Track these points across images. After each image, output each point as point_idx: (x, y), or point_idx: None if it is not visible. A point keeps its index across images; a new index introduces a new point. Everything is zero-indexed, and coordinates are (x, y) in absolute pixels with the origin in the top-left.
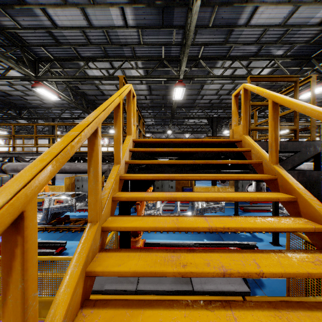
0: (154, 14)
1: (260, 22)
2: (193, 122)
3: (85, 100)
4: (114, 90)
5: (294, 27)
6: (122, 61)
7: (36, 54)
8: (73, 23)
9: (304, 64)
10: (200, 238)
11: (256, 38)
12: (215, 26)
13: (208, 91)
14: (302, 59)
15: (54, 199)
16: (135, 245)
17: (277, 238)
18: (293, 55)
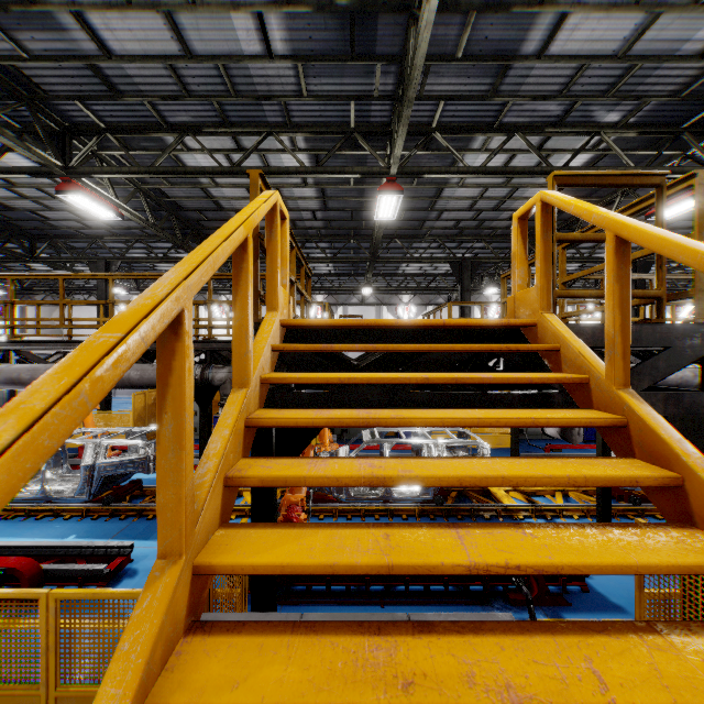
0: (332, 28)
1: (572, 50)
2: (419, 268)
3: (178, 220)
4: (243, 199)
5: (645, 61)
6: (260, 135)
7: (65, 117)
8: (148, 47)
9: (667, 143)
10: None
11: (562, 86)
12: (469, 58)
13: (453, 202)
14: (661, 133)
15: (107, 446)
16: None
17: None
18: (641, 123)
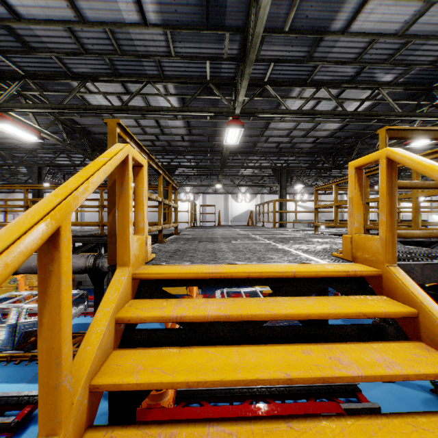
0: (192, 4)
1: (367, 28)
2: (252, 171)
3: (88, 140)
4: (133, 127)
5: (417, 38)
6: (141, 83)
7: None
8: (50, 13)
9: (423, 96)
10: None
11: (356, 55)
12: (293, 31)
13: (276, 132)
14: (419, 89)
15: (27, 309)
16: (160, 403)
17: None
18: (406, 82)
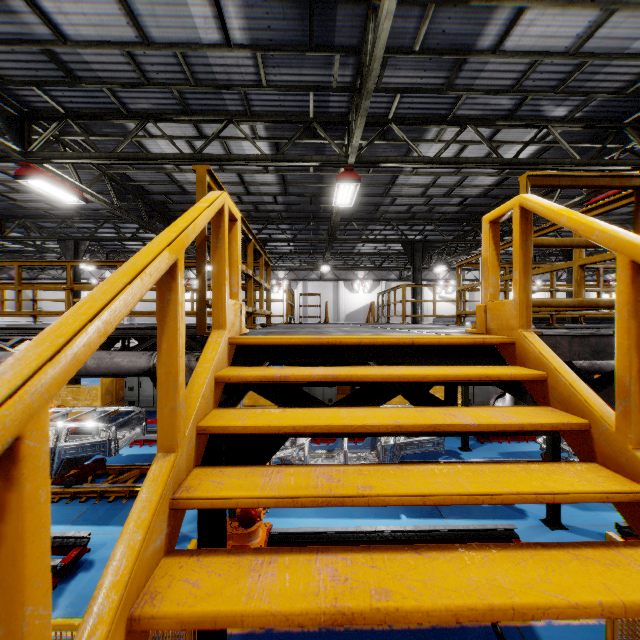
0: (290, 18)
1: (526, 46)
2: (373, 248)
3: (144, 203)
4: None
5: (596, 58)
6: (220, 123)
7: (24, 102)
8: (104, 33)
9: (610, 137)
10: (392, 511)
11: (514, 81)
12: (426, 51)
13: (406, 189)
14: (604, 127)
15: (68, 429)
16: (248, 545)
17: (558, 512)
18: (586, 117)
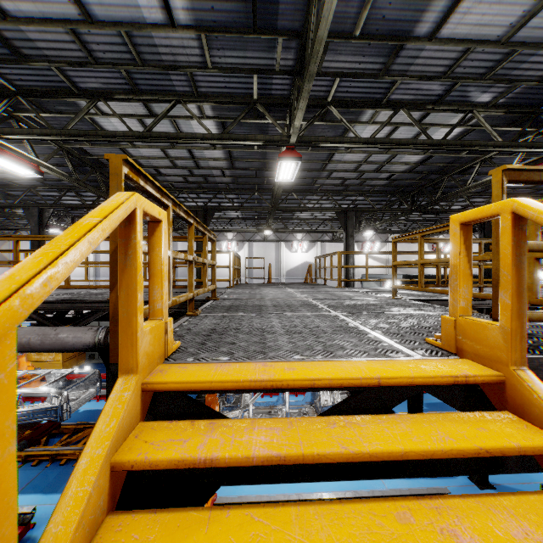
0: None
1: (461, 33)
2: (310, 214)
3: (103, 175)
4: (160, 158)
5: (525, 47)
6: (169, 102)
7: None
8: (46, 10)
9: (529, 122)
10: None
11: (446, 68)
12: (366, 37)
13: (341, 165)
14: (524, 113)
15: (20, 395)
16: None
17: None
18: (508, 103)
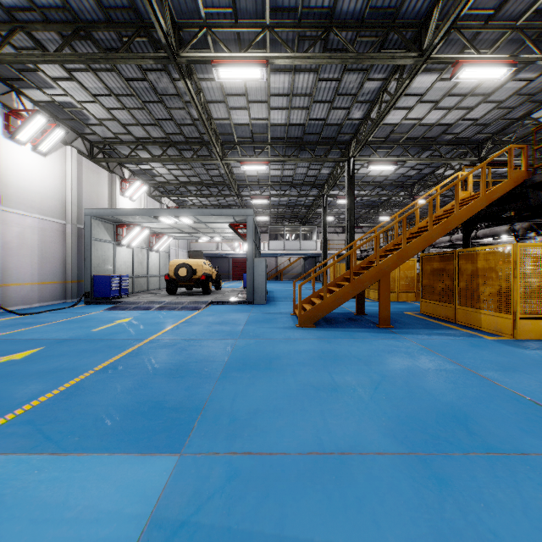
0: None
1: None
2: None
3: None
4: None
5: None
6: None
7: (478, 140)
8: (486, 110)
9: None
10: None
11: None
12: None
13: None
14: None
15: None
16: None
17: None
18: None
